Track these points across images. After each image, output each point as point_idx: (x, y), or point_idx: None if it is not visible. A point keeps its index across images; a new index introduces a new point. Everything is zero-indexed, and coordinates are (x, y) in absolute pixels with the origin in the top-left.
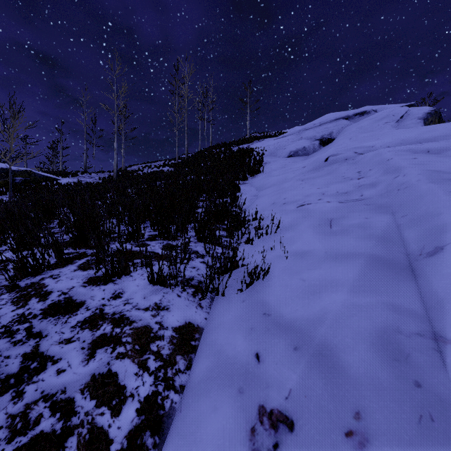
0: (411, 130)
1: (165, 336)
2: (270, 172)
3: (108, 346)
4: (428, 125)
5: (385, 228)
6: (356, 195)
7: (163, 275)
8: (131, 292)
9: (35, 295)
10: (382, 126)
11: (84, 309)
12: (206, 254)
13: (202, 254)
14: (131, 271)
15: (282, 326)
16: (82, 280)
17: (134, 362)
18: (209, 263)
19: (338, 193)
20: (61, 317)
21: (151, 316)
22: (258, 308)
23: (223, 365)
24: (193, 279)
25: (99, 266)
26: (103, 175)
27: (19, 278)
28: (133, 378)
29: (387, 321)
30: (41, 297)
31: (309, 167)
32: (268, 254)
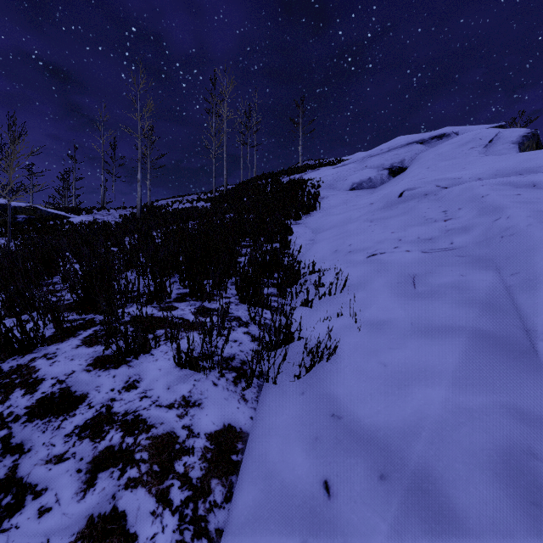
0: (506, 158)
1: (196, 448)
2: (329, 209)
3: (114, 467)
4: (524, 150)
5: (490, 291)
6: (444, 243)
7: (194, 356)
8: (150, 380)
9: (20, 385)
10: (467, 152)
11: (85, 406)
12: (250, 320)
13: (246, 320)
14: (152, 348)
15: (359, 437)
16: (85, 362)
17: (151, 493)
18: (255, 333)
19: (420, 239)
20: (53, 419)
21: (176, 417)
22: (324, 405)
23: (278, 498)
24: (234, 358)
25: (109, 341)
26: (125, 211)
27: (2, 359)
28: (148, 519)
29: (513, 436)
30: (29, 388)
31: (378, 204)
32: (332, 323)
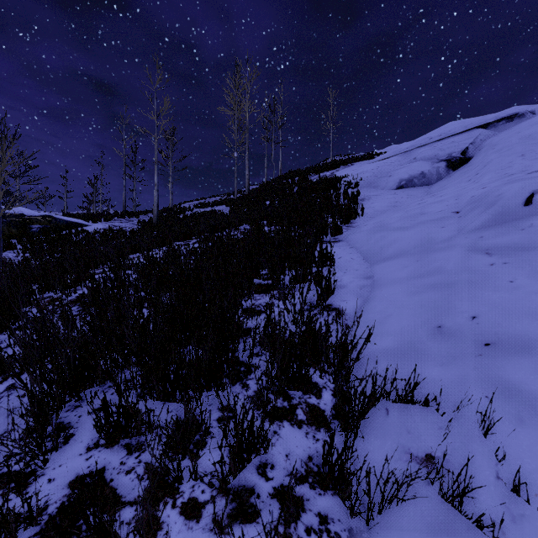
0: None
1: None
2: (375, 215)
3: None
4: None
5: None
6: None
7: None
8: None
9: None
10: None
11: None
12: None
13: None
14: None
15: None
16: None
17: None
18: None
19: None
20: None
21: None
22: None
23: None
24: None
25: None
26: (145, 217)
27: None
28: None
29: None
30: None
31: (484, 217)
32: None
